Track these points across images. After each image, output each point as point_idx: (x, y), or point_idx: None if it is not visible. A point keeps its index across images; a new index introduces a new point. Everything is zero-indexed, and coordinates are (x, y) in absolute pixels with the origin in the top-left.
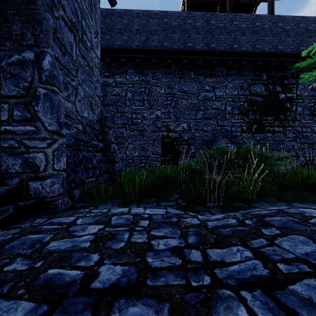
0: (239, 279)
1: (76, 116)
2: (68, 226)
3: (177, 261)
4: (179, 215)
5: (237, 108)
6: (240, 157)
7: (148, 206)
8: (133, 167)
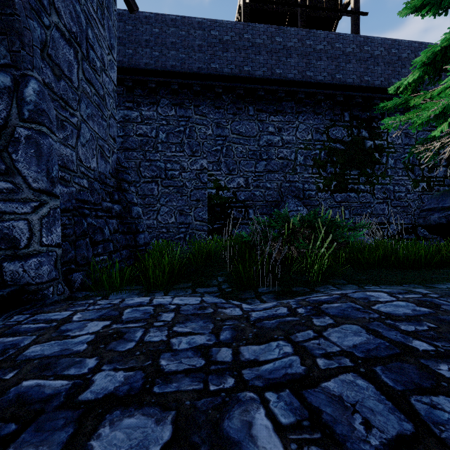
0: (269, 379)
1: (78, 167)
2: (60, 324)
3: (199, 363)
4: (218, 305)
5: (311, 159)
6: (305, 226)
7: (180, 293)
8: (167, 238)
